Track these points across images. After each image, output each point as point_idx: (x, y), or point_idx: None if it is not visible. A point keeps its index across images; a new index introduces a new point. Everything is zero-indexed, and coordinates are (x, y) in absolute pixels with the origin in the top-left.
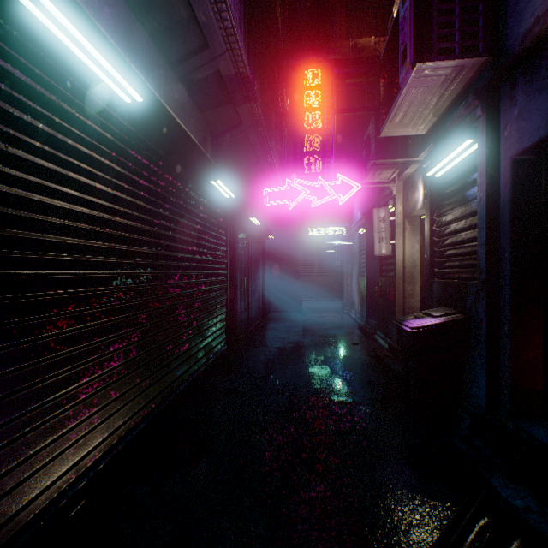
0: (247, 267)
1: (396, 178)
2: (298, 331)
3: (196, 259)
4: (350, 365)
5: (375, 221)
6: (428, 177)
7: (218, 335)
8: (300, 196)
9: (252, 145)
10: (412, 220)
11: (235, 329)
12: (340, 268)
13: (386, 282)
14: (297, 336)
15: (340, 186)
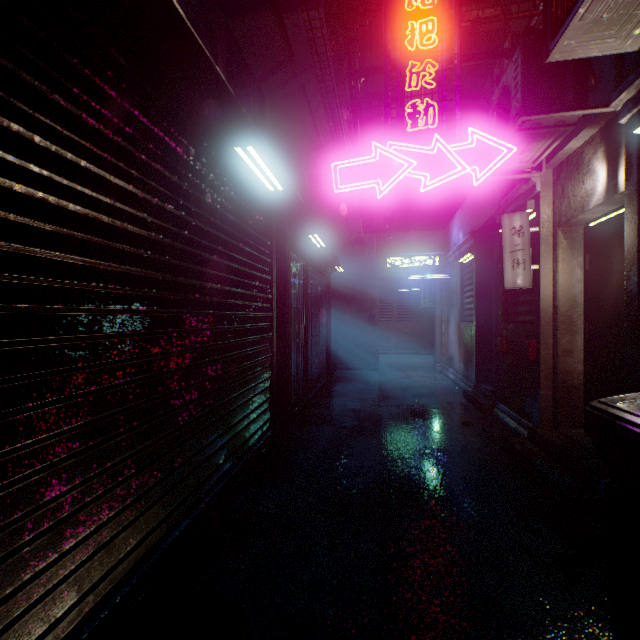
0: (305, 309)
1: (542, 163)
2: (377, 400)
3: (210, 290)
4: (471, 465)
5: (505, 234)
6: (634, 138)
7: (257, 415)
8: (400, 172)
9: (311, 109)
10: (570, 230)
11: (286, 400)
12: (426, 312)
13: (518, 331)
14: (377, 408)
15: (475, 150)
